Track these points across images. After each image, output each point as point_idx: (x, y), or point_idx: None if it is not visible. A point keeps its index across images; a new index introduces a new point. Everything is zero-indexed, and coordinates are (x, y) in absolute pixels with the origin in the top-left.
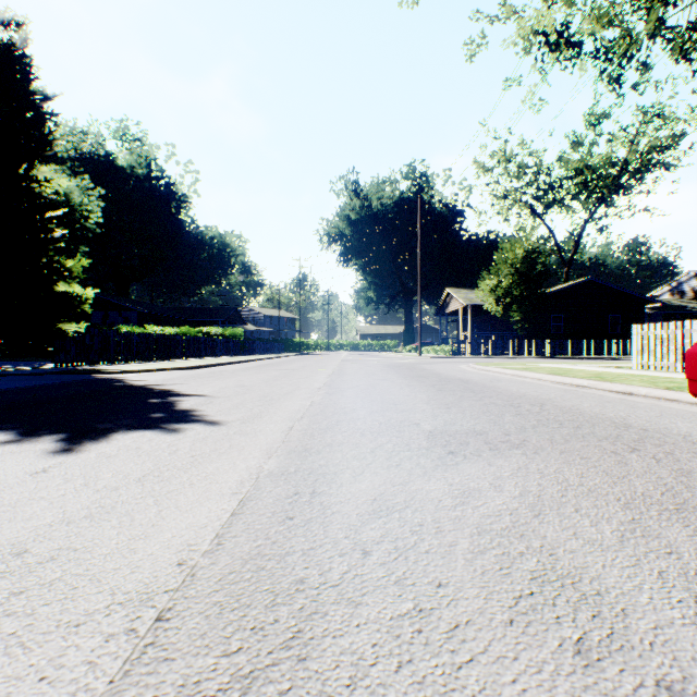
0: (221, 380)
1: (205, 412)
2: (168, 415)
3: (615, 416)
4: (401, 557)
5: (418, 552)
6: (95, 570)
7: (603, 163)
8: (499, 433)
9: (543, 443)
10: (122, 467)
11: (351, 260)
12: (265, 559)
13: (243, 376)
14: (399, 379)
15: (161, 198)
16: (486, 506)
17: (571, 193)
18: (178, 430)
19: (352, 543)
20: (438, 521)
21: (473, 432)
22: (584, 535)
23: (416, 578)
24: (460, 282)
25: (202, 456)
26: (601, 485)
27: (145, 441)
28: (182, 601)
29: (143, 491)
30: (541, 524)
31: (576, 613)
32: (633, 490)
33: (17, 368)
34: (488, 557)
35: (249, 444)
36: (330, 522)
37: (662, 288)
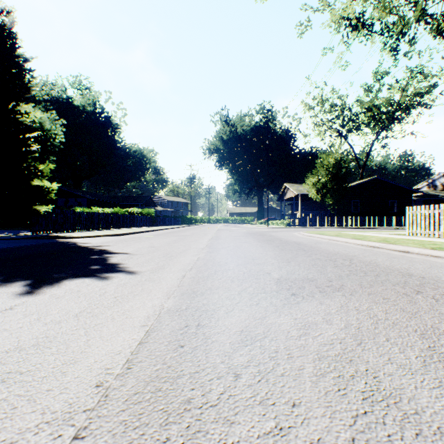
0: (139, 243)
1: (127, 265)
2: (102, 267)
3: (401, 268)
4: (263, 379)
5: (276, 375)
6: (33, 391)
7: (385, 103)
8: (324, 280)
9: (356, 287)
10: (65, 305)
11: (223, 166)
12: (161, 381)
13: (153, 240)
14: (255, 242)
15: (102, 126)
16: (322, 336)
17: (364, 122)
18: (107, 278)
19: (226, 368)
20: (288, 348)
21: (307, 279)
22: (396, 360)
23: (276, 399)
24: (293, 179)
25: (121, 297)
26: (401, 319)
27: (84, 286)
28: (95, 420)
29: (77, 324)
30: (364, 351)
31: (403, 432)
32: (424, 323)
33: (8, 235)
34: (328, 379)
35: (155, 288)
36: (210, 349)
37: (422, 183)
